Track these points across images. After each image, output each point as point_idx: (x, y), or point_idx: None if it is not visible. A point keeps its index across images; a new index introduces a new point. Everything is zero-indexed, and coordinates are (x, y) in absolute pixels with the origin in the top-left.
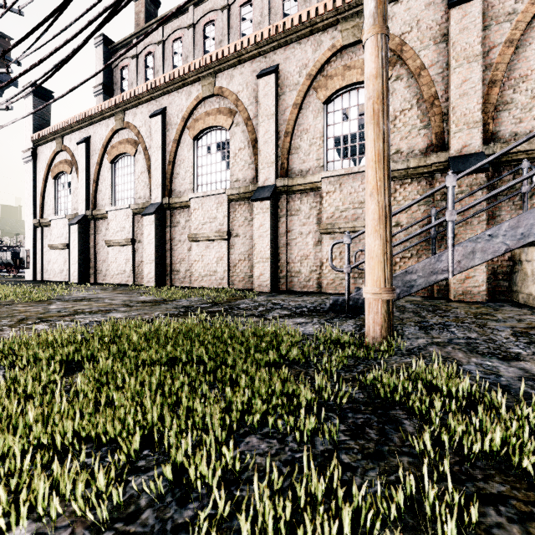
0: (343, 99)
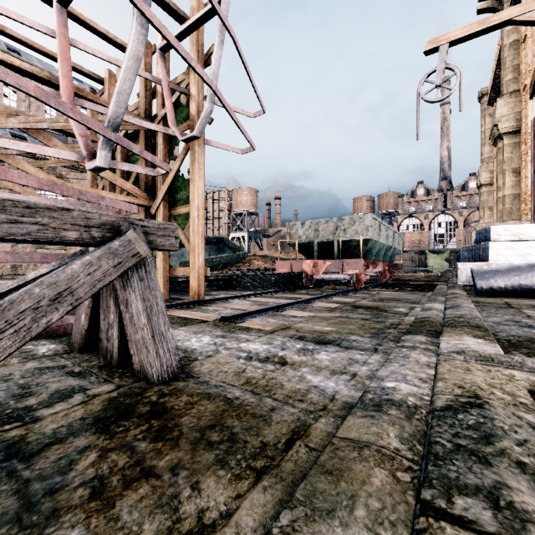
0: (45, 192)
